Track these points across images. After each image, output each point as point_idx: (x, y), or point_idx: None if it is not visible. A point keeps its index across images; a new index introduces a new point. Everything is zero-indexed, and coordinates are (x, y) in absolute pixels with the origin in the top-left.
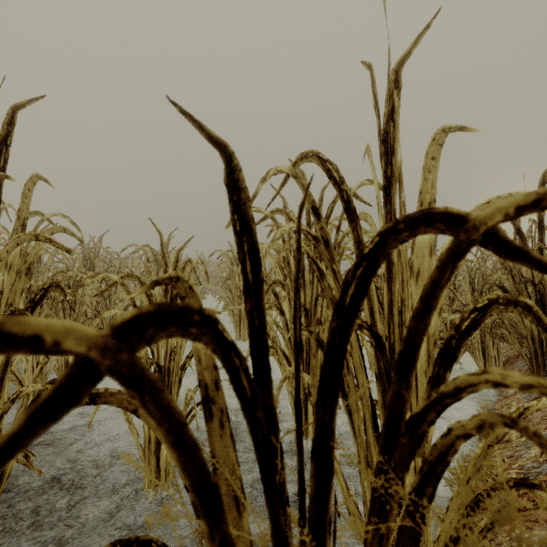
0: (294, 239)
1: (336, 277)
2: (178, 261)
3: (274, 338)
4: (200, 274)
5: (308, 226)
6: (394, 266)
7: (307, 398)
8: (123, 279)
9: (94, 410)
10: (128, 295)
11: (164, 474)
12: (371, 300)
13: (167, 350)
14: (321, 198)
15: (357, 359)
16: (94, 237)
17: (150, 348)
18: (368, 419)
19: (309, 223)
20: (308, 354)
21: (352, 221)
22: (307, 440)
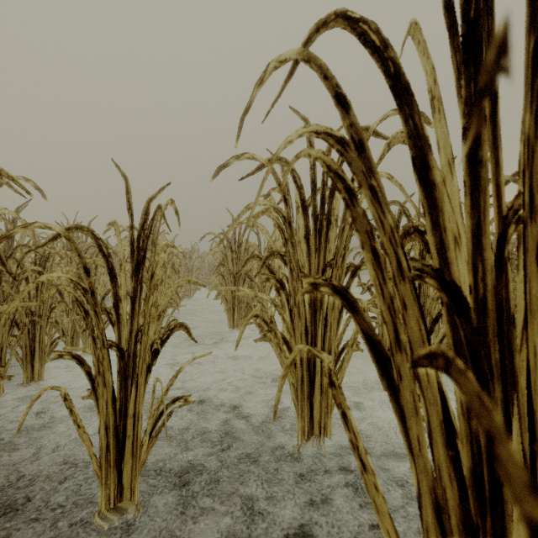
0: (306, 151)
1: (376, 197)
2: (147, 212)
3: (272, 317)
4: (193, 264)
5: (314, 183)
6: (483, 165)
7: (312, 392)
8: (69, 231)
9: (26, 408)
10: (76, 252)
11: (128, 492)
12: (440, 227)
13: (133, 329)
14: (329, 148)
15: (415, 327)
16: (80, 222)
17: (113, 327)
18: (437, 426)
19: (315, 179)
20: (313, 337)
21: (404, 104)
22: (312, 443)
